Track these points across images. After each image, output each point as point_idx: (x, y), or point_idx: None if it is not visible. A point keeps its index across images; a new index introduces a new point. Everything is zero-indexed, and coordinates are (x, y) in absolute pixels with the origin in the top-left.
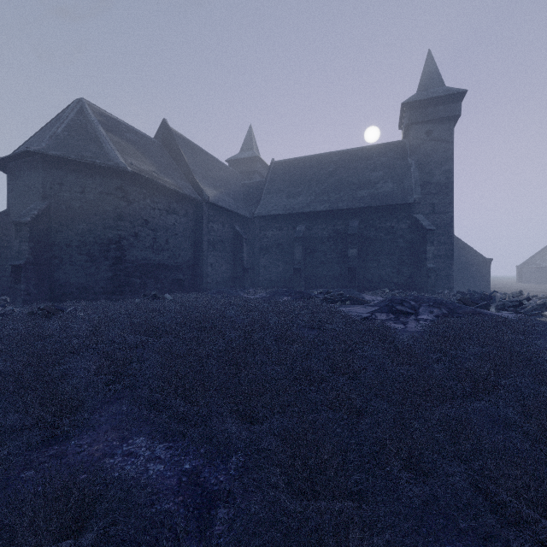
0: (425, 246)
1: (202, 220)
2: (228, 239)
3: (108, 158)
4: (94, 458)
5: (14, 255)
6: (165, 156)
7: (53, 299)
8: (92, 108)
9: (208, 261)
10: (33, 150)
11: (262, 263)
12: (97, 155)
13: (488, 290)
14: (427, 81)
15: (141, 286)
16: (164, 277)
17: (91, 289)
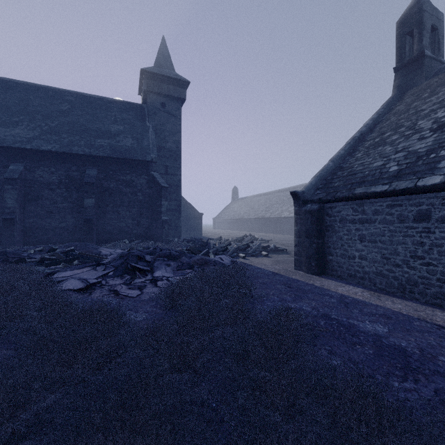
0: (160, 201)
1: None
2: None
3: None
4: None
5: None
6: None
7: None
8: None
9: None
10: None
11: None
12: None
13: (201, 235)
14: (162, 61)
15: None
16: None
17: None
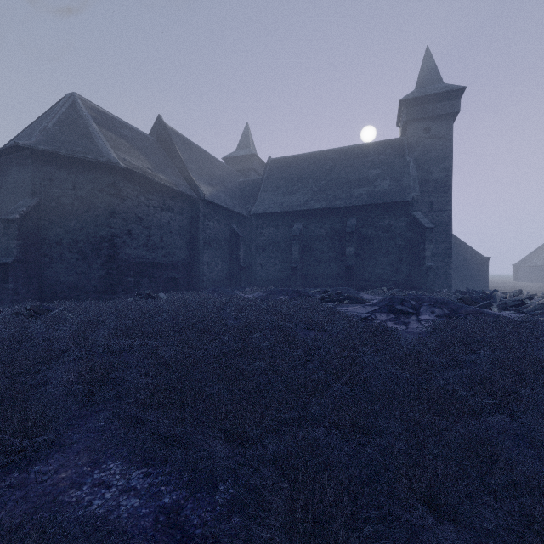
0: (423, 244)
1: (198, 218)
2: (224, 237)
3: (101, 154)
4: (58, 489)
5: (2, 253)
6: (160, 153)
7: (43, 299)
8: (85, 102)
9: (204, 260)
10: (22, 145)
11: (259, 262)
12: (88, 150)
13: (486, 288)
14: (426, 78)
15: (135, 285)
16: (159, 276)
17: (82, 288)
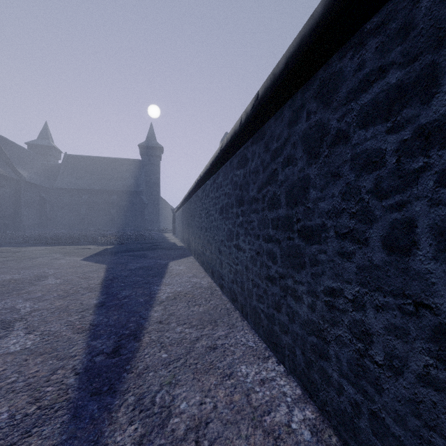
0: (144, 210)
1: (21, 191)
2: (36, 201)
3: None
4: None
5: None
6: None
7: None
8: None
9: (24, 214)
10: None
11: (60, 215)
12: None
13: None
14: (150, 137)
15: None
16: None
17: None
